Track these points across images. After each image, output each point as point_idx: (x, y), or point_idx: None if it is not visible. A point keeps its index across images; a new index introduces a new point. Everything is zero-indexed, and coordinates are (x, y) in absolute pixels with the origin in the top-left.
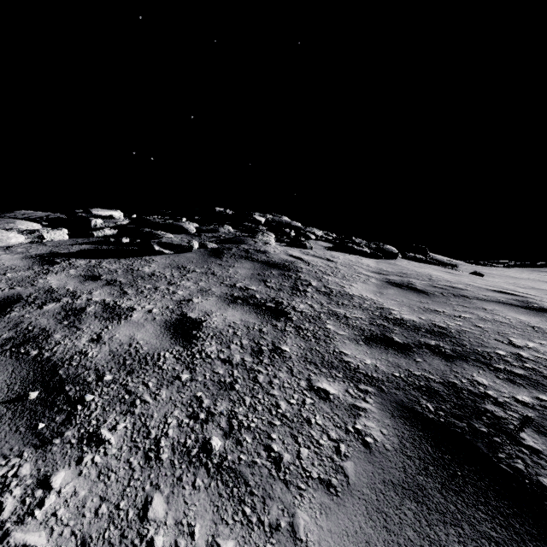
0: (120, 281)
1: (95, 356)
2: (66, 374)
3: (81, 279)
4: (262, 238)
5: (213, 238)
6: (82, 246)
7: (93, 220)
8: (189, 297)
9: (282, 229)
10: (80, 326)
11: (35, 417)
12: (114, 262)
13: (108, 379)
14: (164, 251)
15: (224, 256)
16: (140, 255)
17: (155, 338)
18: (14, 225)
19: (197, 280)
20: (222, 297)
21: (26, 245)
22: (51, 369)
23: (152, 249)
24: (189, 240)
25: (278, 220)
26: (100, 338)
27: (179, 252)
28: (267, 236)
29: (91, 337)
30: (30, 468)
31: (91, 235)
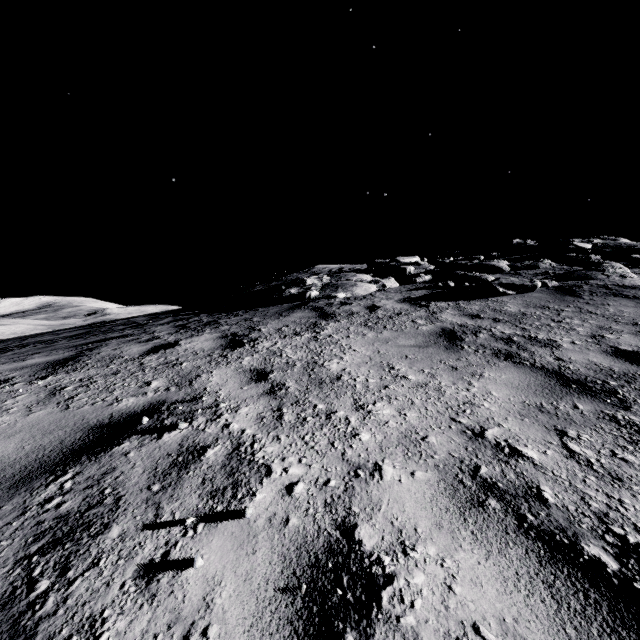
0: (503, 319)
1: (578, 369)
2: (574, 377)
3: (467, 317)
4: (615, 271)
5: (540, 276)
6: (419, 291)
7: (407, 267)
8: (597, 333)
9: (627, 256)
10: (529, 349)
11: (594, 396)
12: (469, 304)
13: (615, 384)
14: (507, 292)
15: (581, 295)
16: (482, 296)
17: (613, 363)
18: (356, 278)
19: (581, 319)
20: (638, 335)
21: (378, 293)
22: (557, 373)
23: (496, 290)
24: (529, 279)
25: (613, 245)
26: (560, 358)
27: (521, 292)
28: (620, 267)
29: (551, 357)
30: (636, 418)
31: (413, 281)
